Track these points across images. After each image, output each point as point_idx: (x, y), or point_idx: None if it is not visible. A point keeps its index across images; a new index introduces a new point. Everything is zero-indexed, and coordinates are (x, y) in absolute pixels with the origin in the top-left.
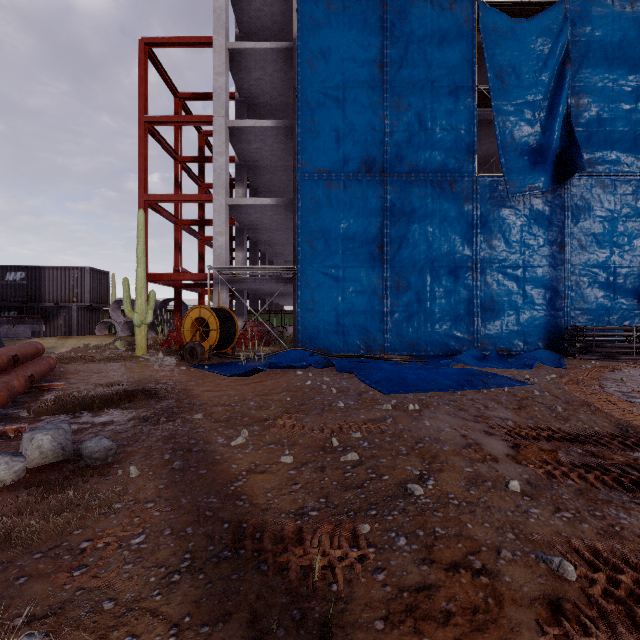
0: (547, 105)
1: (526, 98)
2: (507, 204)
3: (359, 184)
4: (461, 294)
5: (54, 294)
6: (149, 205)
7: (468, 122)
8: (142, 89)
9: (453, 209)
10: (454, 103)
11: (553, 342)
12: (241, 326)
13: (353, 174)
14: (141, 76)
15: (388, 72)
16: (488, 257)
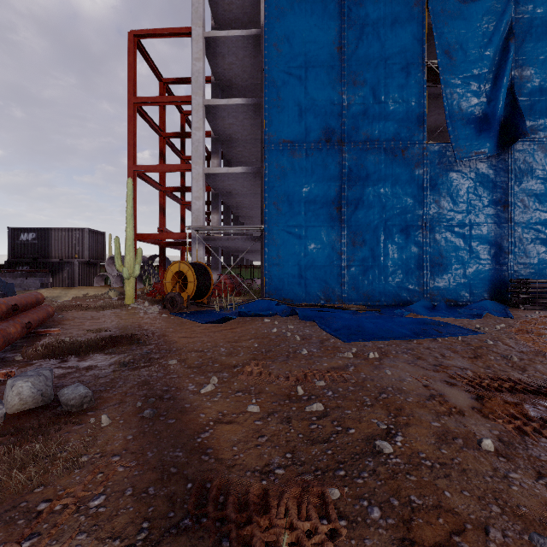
0: (492, 77)
1: (472, 71)
2: (454, 168)
3: (319, 152)
4: (412, 250)
5: (59, 251)
6: (137, 174)
7: (418, 95)
8: (131, 74)
9: (404, 173)
10: (405, 78)
11: (497, 293)
12: (216, 279)
13: (314, 144)
14: (130, 63)
15: (345, 52)
16: (437, 216)
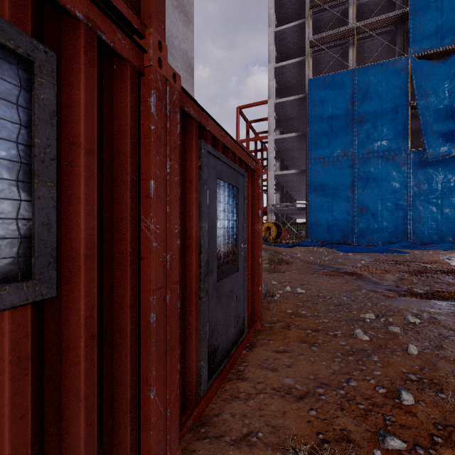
0: None
1: (442, 105)
2: (430, 164)
3: (340, 162)
4: (399, 214)
5: None
6: None
7: (404, 123)
8: (237, 129)
9: (394, 170)
10: (395, 114)
11: None
12: None
13: (337, 157)
14: (237, 123)
15: (356, 105)
16: (417, 194)
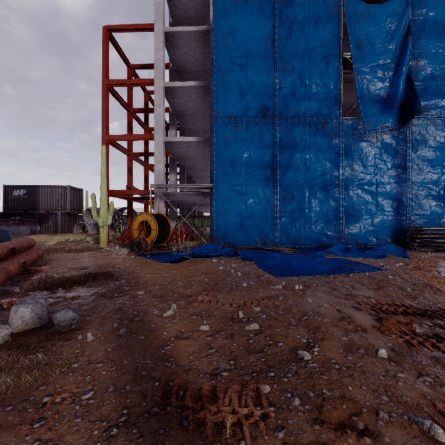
0: (394, 66)
1: (378, 62)
2: (364, 139)
3: (257, 125)
4: (330, 204)
5: (45, 205)
6: (110, 142)
7: (336, 80)
8: (105, 61)
9: (325, 143)
10: (325, 66)
11: (398, 238)
12: (173, 227)
13: (252, 118)
14: (104, 52)
15: (278, 45)
16: (350, 177)
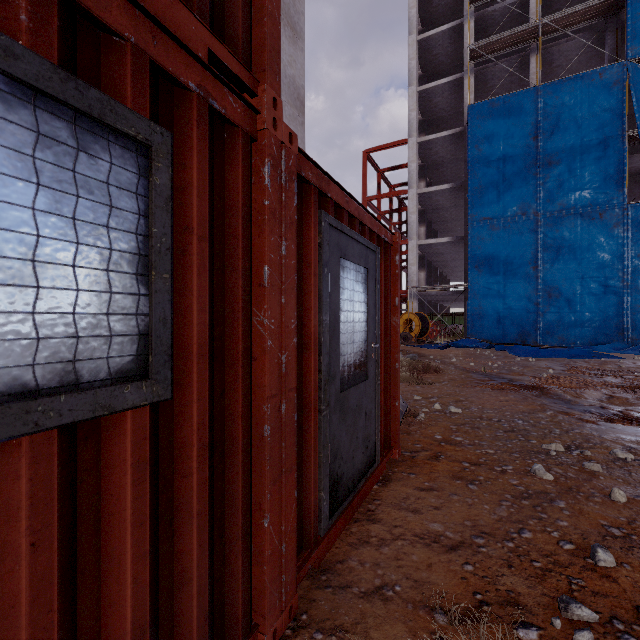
0: None
1: None
2: None
3: (516, 224)
4: (610, 300)
5: None
6: None
7: (617, 163)
8: (365, 181)
9: (602, 233)
10: (603, 151)
11: None
12: None
13: (511, 218)
14: (364, 173)
15: (541, 140)
16: (639, 269)
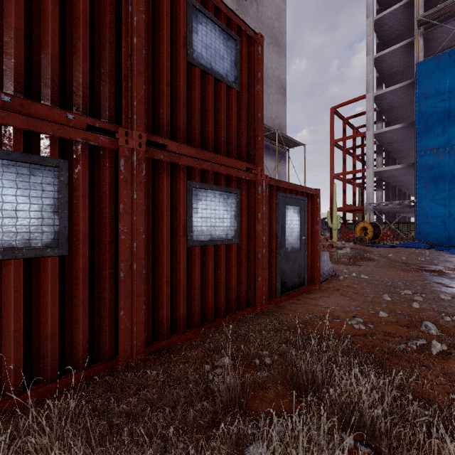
0: None
1: None
2: None
3: None
4: None
5: None
6: (334, 177)
7: None
8: (331, 129)
9: None
10: None
11: None
12: None
13: None
14: (331, 124)
15: None
16: None
